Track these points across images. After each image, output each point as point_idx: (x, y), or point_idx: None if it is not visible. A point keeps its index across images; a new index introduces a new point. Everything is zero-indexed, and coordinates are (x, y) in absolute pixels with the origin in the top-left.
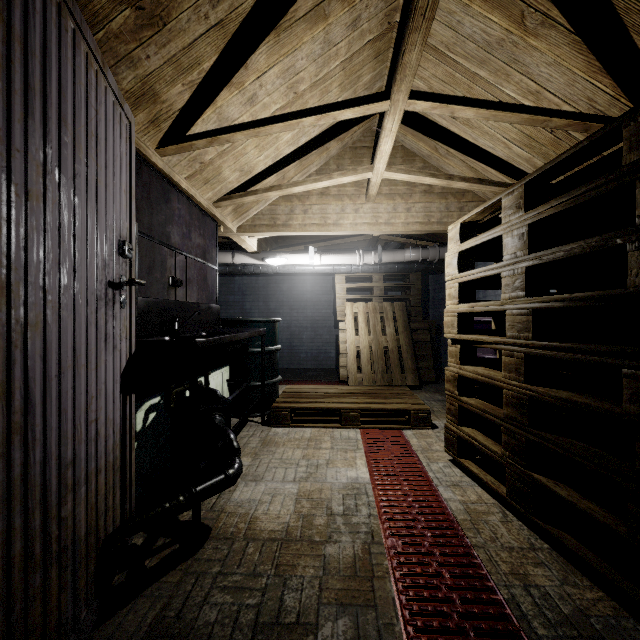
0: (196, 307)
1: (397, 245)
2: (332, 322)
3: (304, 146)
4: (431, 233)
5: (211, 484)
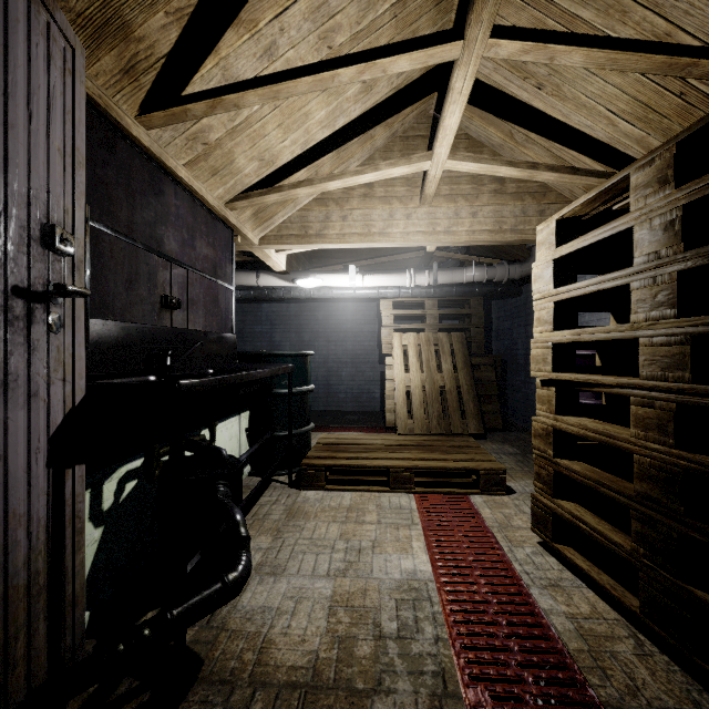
0: (202, 336)
1: (455, 263)
2: (376, 356)
3: (342, 130)
4: (497, 249)
5: (199, 601)
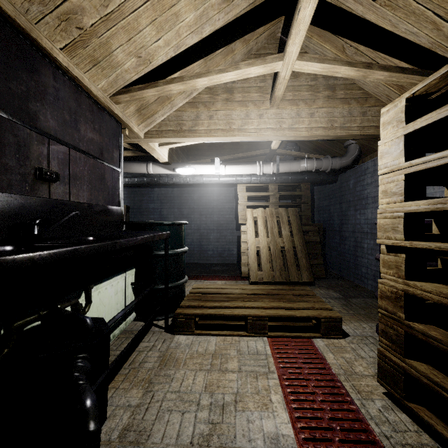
0: (86, 208)
1: (291, 159)
2: (234, 225)
3: (208, 39)
4: (320, 148)
5: None
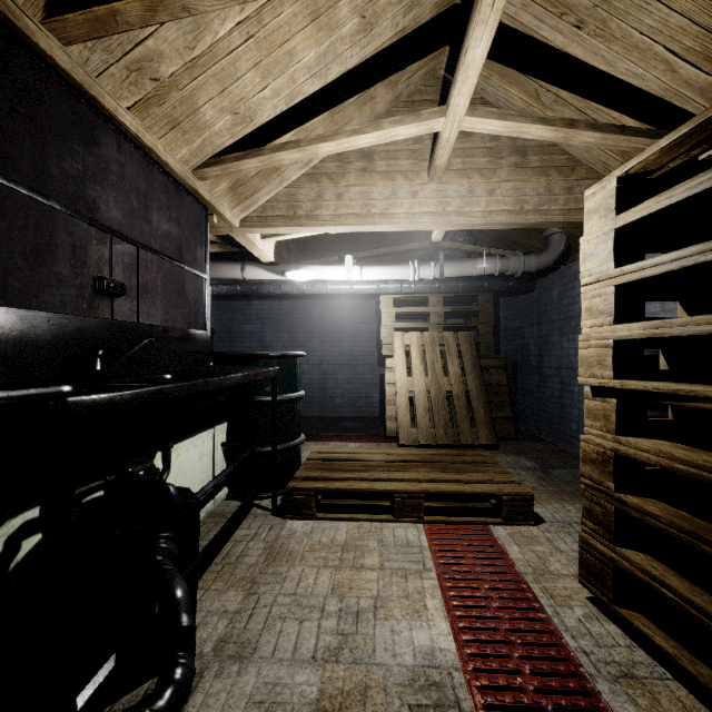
0: (160, 333)
1: (462, 256)
2: (375, 358)
3: (336, 84)
4: (508, 239)
5: None
